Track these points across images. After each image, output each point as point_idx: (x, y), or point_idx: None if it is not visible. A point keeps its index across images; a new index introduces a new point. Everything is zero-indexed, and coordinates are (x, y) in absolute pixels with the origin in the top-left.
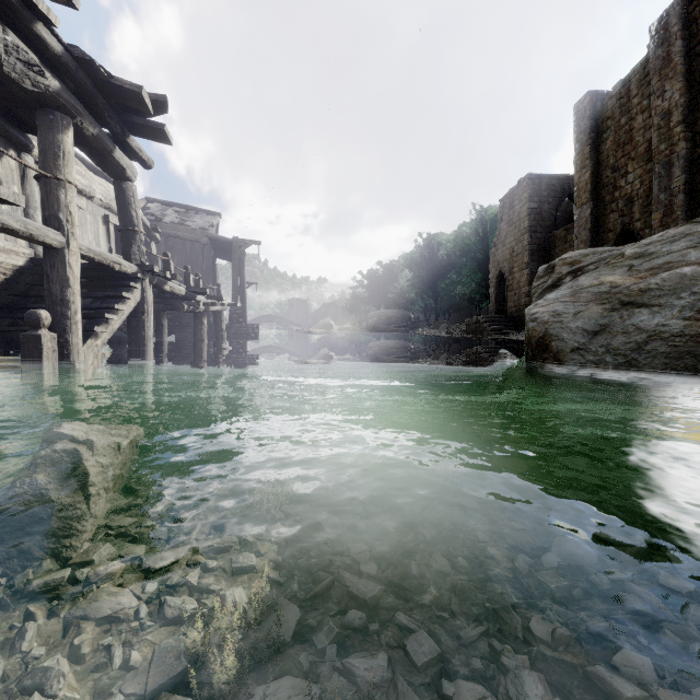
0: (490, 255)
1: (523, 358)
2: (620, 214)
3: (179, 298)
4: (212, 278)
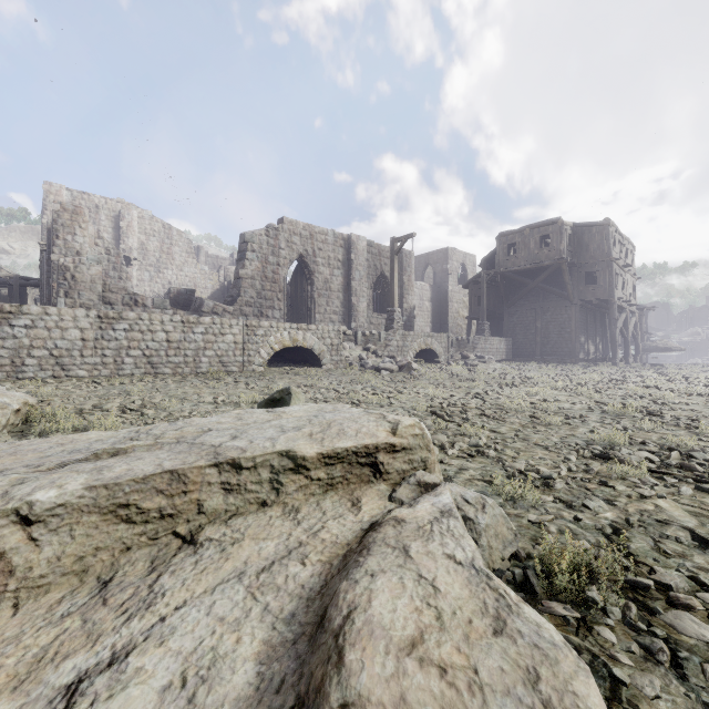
0: None
1: None
2: None
3: None
4: None
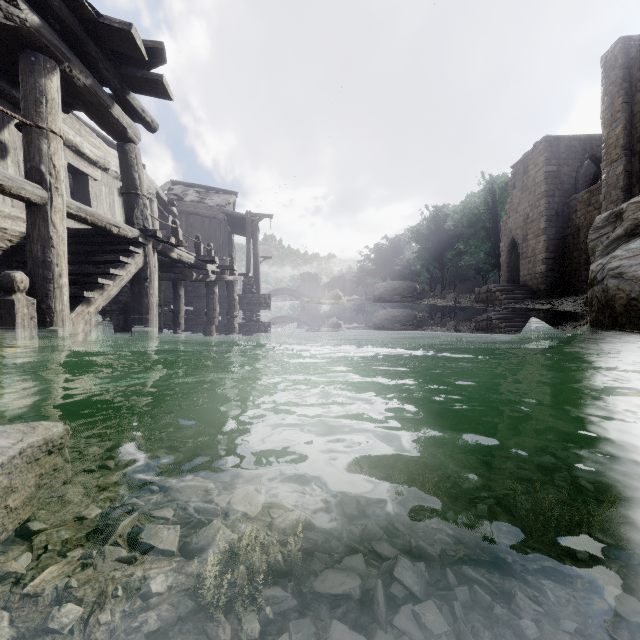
0: (501, 223)
1: (585, 327)
2: None
3: (191, 267)
4: (229, 252)
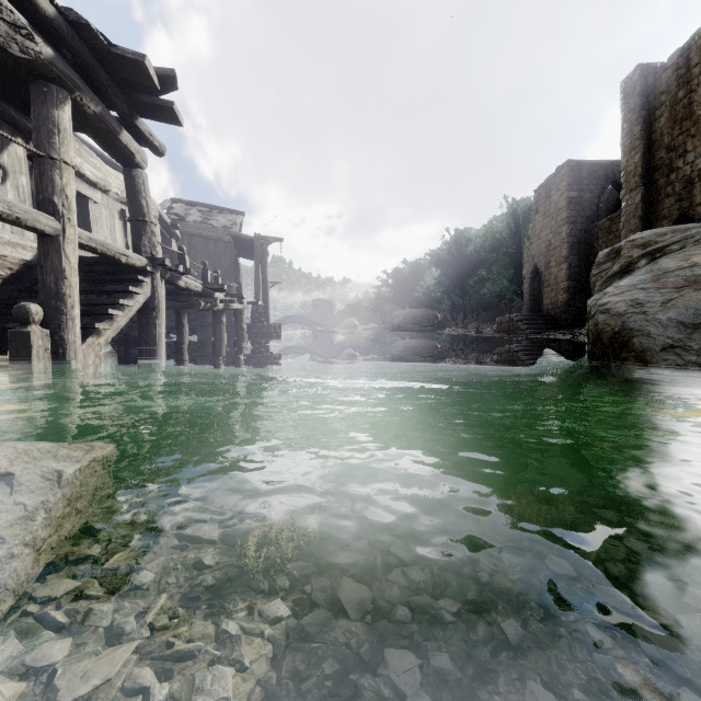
0: (524, 249)
1: (584, 358)
2: (677, 199)
3: (197, 295)
4: (235, 277)
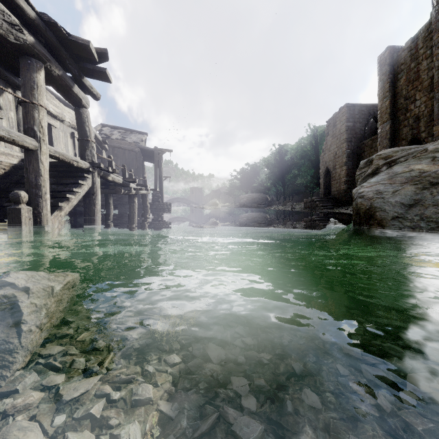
0: (320, 157)
1: (351, 224)
2: (410, 128)
3: (119, 185)
4: (142, 174)
